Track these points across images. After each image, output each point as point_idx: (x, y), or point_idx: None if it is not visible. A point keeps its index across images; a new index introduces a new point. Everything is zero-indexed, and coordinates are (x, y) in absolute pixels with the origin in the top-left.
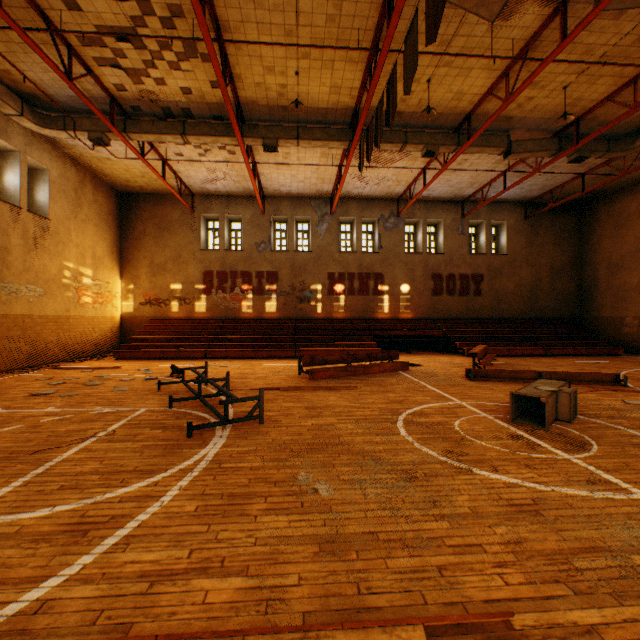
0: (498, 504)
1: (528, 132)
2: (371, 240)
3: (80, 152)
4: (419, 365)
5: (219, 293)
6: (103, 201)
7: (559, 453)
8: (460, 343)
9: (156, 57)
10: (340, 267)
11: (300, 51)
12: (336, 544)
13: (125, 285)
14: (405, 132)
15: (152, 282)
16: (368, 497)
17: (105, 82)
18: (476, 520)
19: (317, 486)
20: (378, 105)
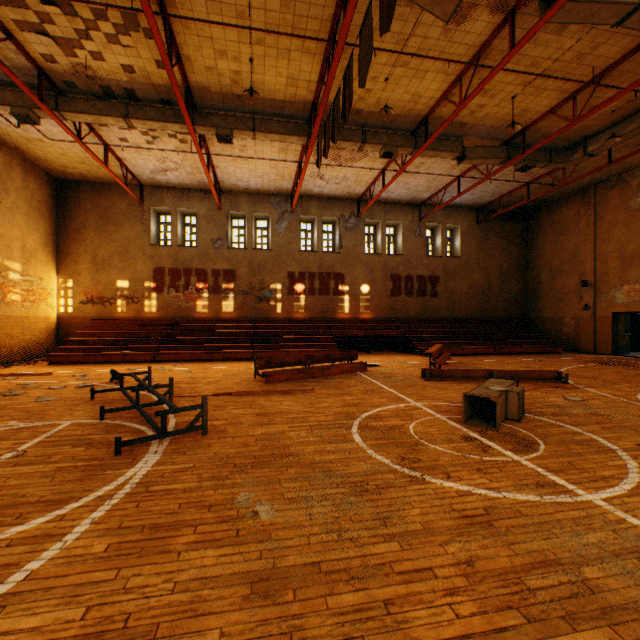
0: (450, 517)
1: (480, 139)
2: (332, 240)
3: (4, 130)
4: (378, 365)
5: (171, 291)
6: (35, 187)
7: (509, 455)
8: (417, 343)
9: (91, 27)
10: (300, 266)
11: (254, 36)
12: (271, 582)
13: (63, 282)
14: (364, 131)
15: (95, 279)
16: (314, 518)
17: (30, 50)
18: (427, 538)
19: (258, 508)
20: (335, 99)
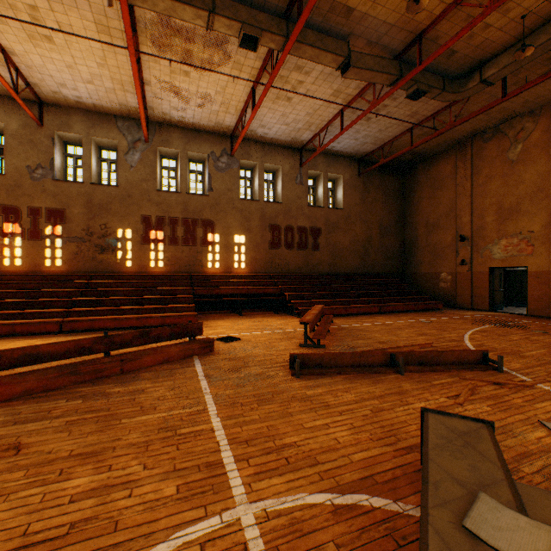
0: None
1: (368, 47)
2: (202, 182)
3: None
4: (237, 339)
5: None
6: None
7: None
8: (296, 302)
9: None
10: (159, 209)
11: None
12: None
13: None
14: None
15: None
16: None
17: None
18: None
19: None
20: None
